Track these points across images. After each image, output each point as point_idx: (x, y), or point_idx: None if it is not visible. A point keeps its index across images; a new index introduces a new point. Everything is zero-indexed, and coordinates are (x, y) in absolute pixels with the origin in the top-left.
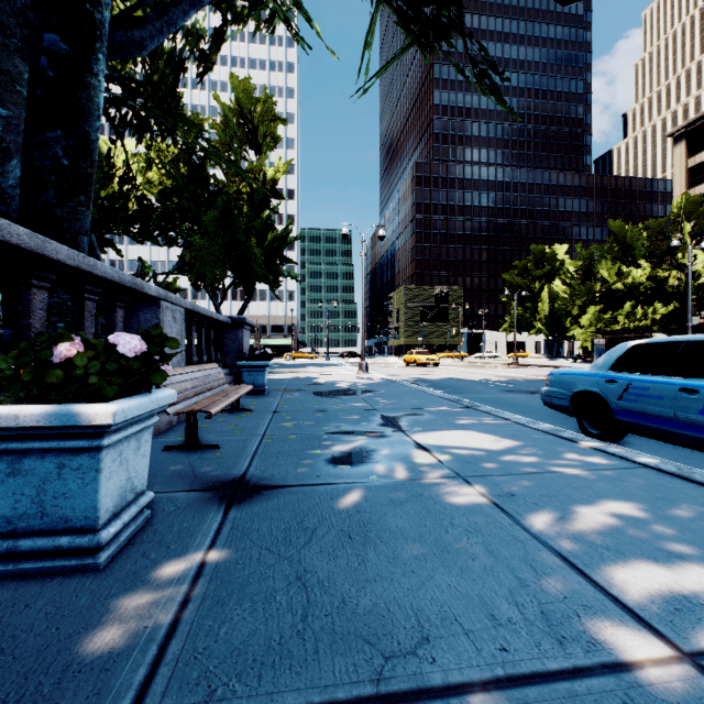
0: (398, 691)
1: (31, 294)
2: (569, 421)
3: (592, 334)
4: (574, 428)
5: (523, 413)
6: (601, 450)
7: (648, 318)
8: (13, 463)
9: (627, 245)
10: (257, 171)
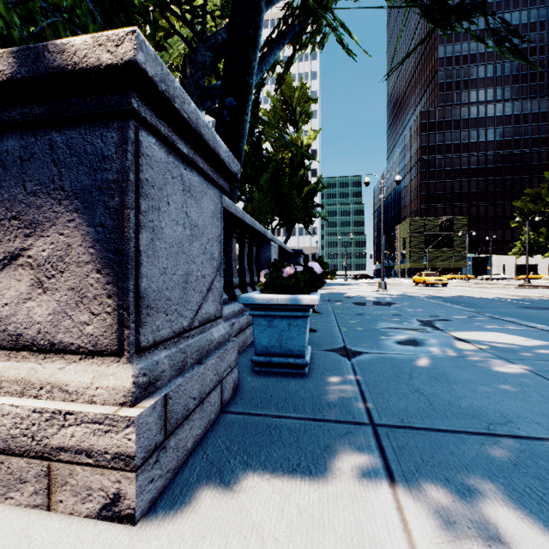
0: (502, 434)
1: (232, 241)
2: None
3: None
4: None
5: (545, 324)
6: None
7: None
8: (269, 321)
9: None
10: (296, 141)
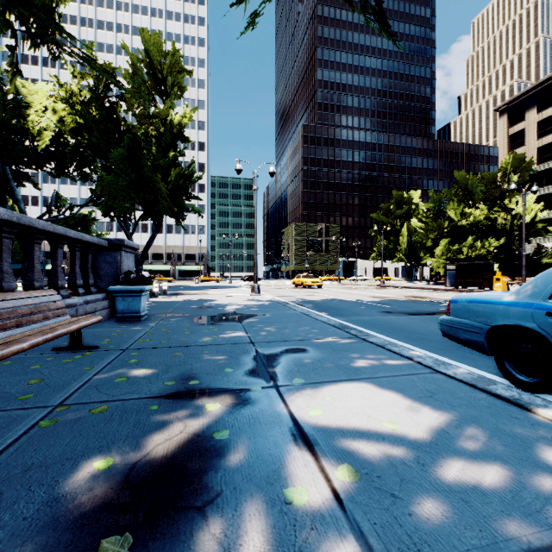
0: None
1: None
2: (468, 353)
3: (442, 262)
4: (482, 365)
5: (413, 340)
6: None
7: (485, 249)
8: None
9: (469, 191)
10: (164, 116)
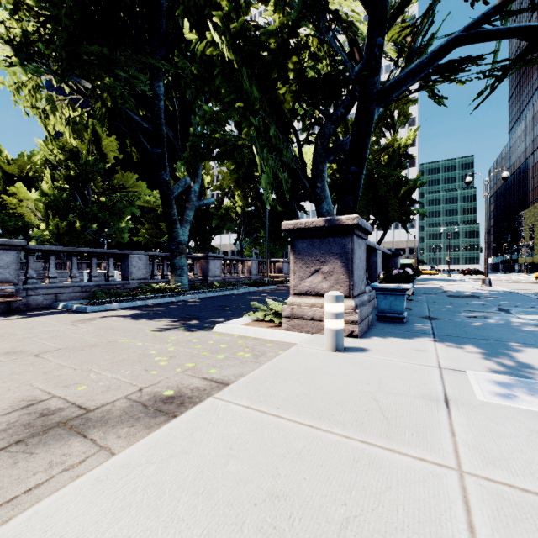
0: (491, 340)
1: None
2: None
3: None
4: None
5: None
6: None
7: None
8: (385, 297)
9: None
10: (392, 144)
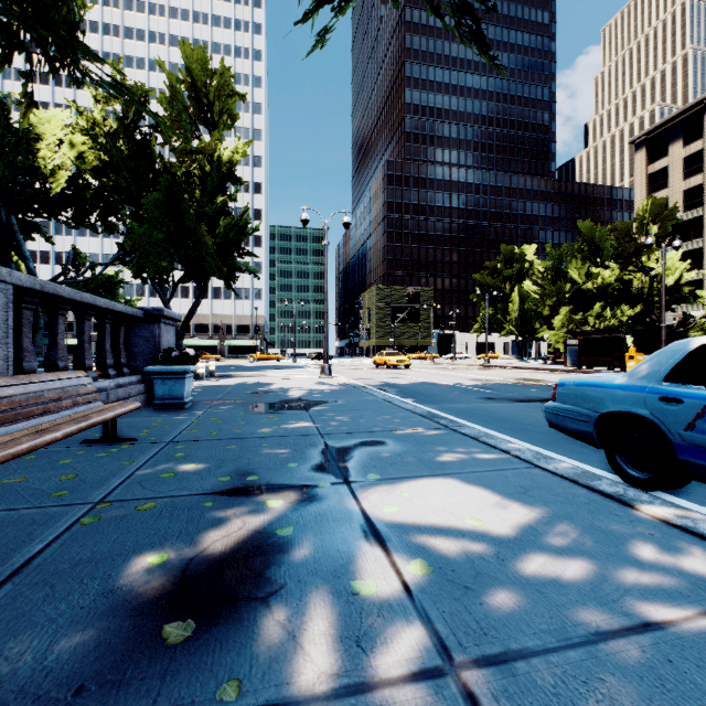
0: None
1: None
2: (580, 447)
3: (562, 335)
4: (594, 460)
5: (515, 432)
6: (690, 530)
7: (616, 319)
8: None
9: (596, 246)
10: (211, 151)
